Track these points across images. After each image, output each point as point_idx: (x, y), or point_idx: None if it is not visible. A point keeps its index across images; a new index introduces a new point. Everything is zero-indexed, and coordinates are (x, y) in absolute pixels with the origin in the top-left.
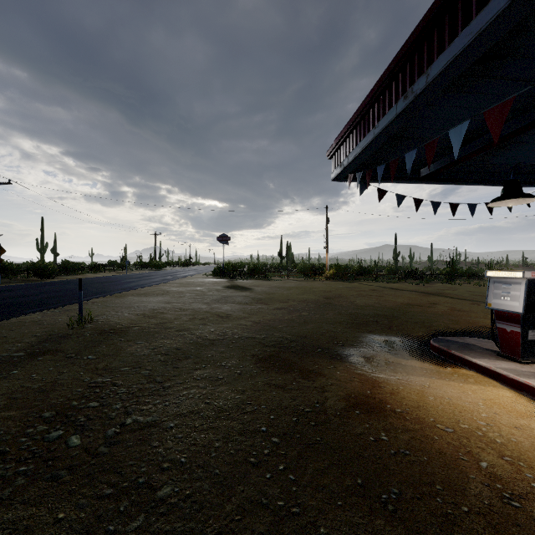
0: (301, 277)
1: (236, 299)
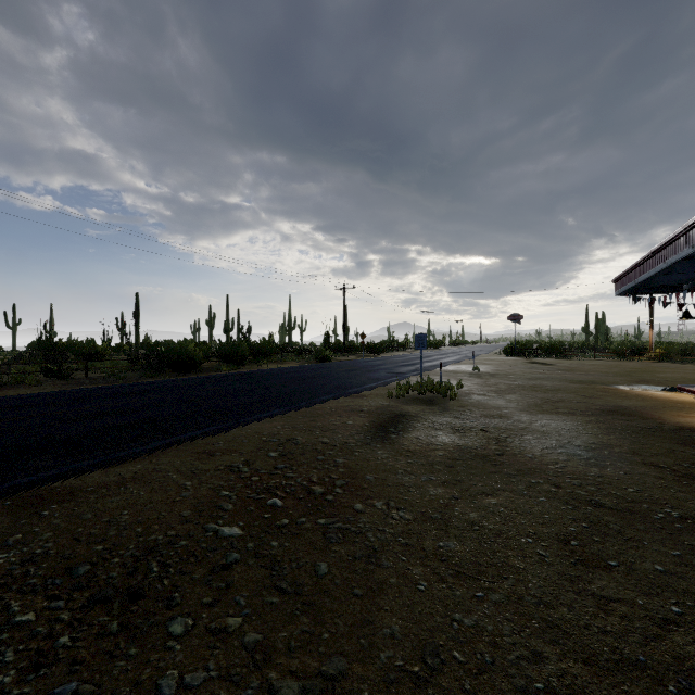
0: (612, 357)
1: (544, 369)
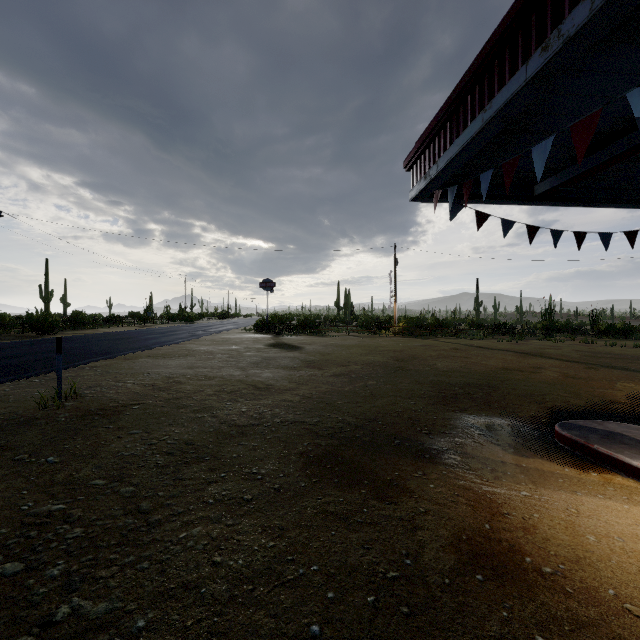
0: (363, 332)
1: (281, 362)
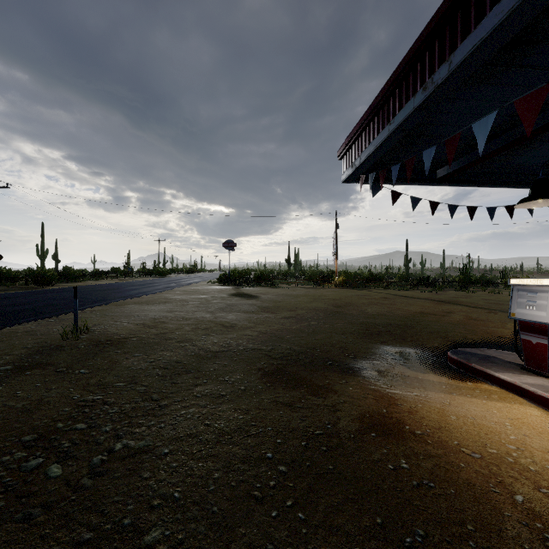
0: (309, 284)
1: (242, 308)
